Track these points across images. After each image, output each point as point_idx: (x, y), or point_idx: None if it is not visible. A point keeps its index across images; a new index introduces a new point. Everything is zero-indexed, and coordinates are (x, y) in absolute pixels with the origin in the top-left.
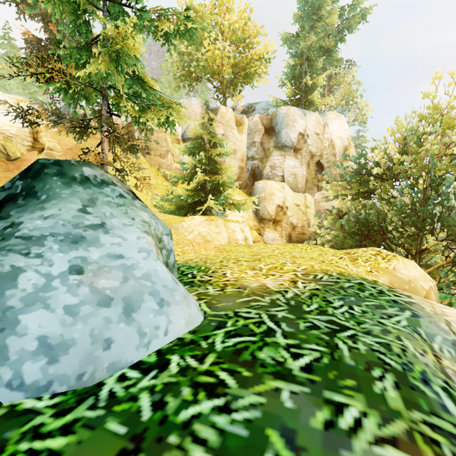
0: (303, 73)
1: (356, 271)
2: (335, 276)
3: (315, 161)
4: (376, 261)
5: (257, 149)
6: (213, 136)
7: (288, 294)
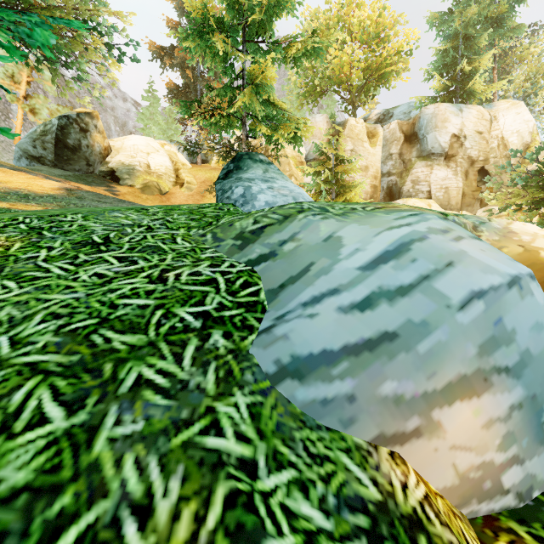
0: (459, 58)
1: None
2: None
3: (476, 168)
4: None
5: (394, 163)
6: (340, 152)
7: None
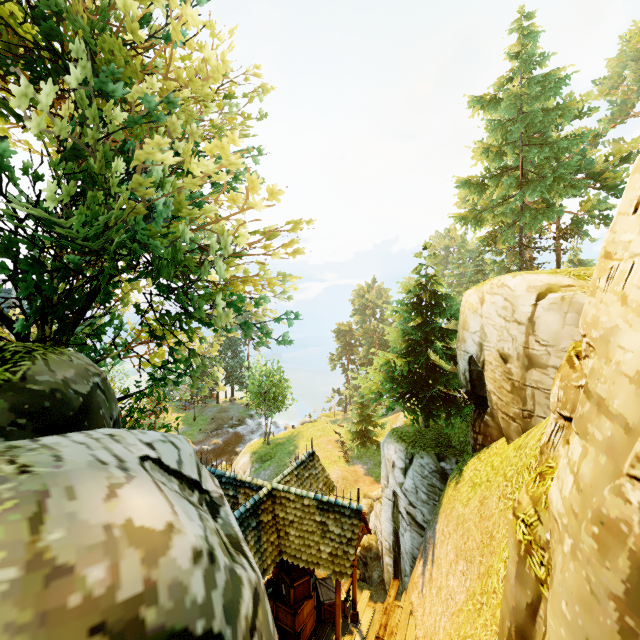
0: None
1: None
2: None
3: None
4: None
5: None
6: None
7: None
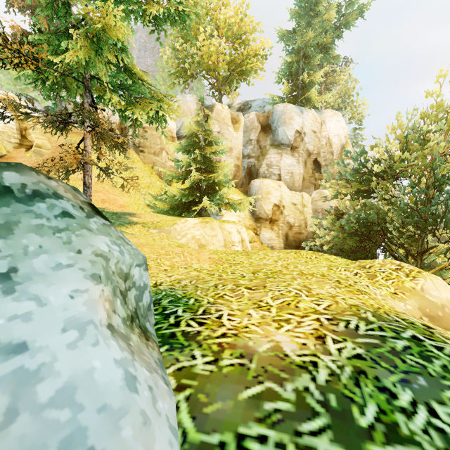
0: (300, 70)
1: (380, 294)
2: (373, 322)
3: (312, 159)
4: (399, 279)
5: (253, 147)
6: (208, 133)
7: (320, 373)
